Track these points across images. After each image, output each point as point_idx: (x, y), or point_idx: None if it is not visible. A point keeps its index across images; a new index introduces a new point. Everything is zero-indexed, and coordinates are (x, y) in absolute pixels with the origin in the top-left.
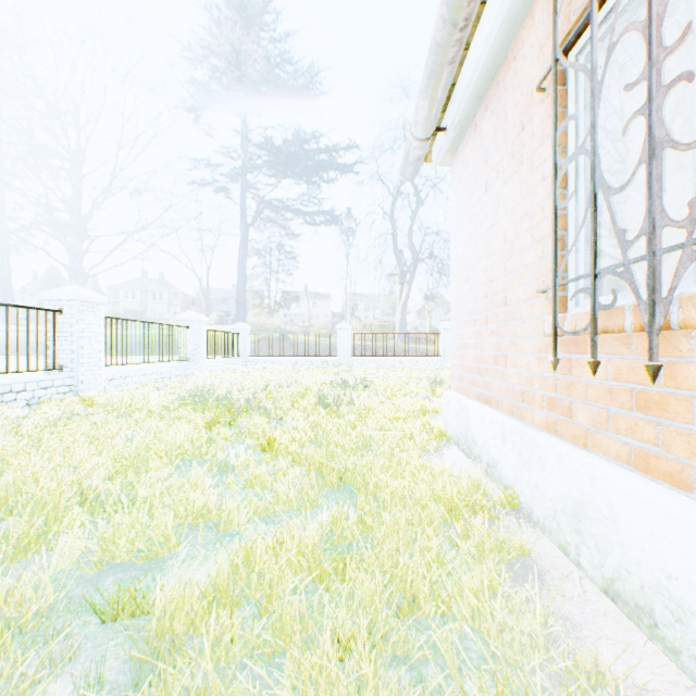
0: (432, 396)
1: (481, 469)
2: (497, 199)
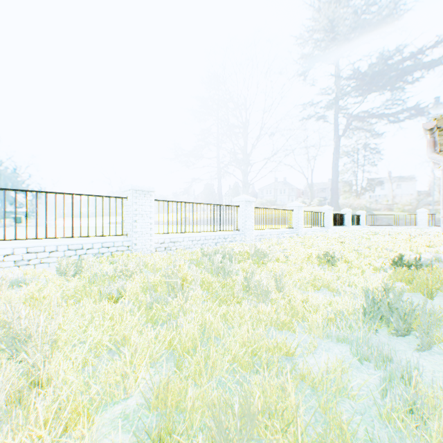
0: None
1: None
2: None
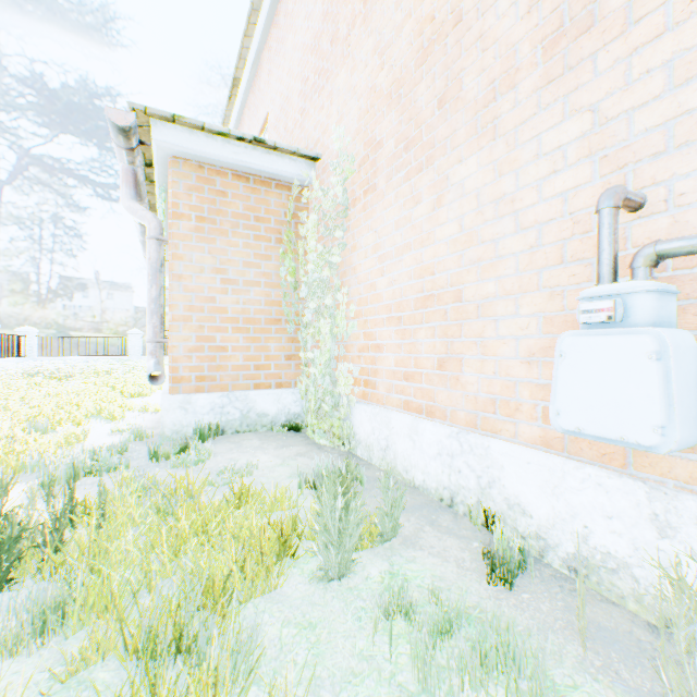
0: None
1: None
2: None
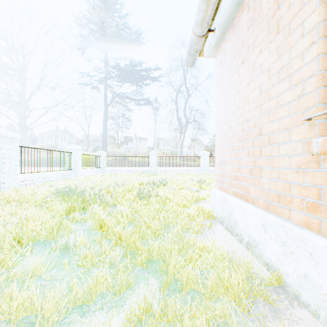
0: (199, 189)
1: (242, 244)
2: (253, 65)
